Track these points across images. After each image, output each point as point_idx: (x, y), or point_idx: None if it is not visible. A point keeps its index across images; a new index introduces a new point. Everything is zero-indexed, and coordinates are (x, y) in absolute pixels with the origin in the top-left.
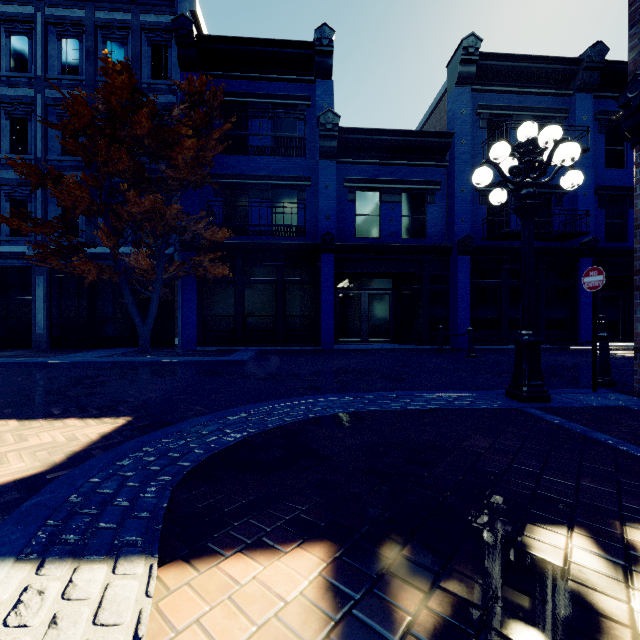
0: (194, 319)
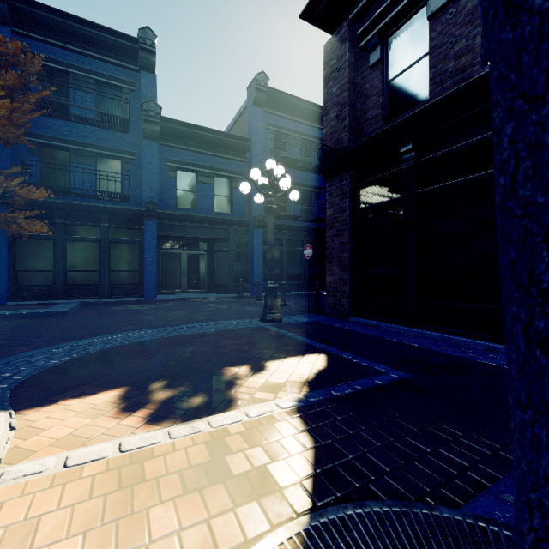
0: (4, 274)
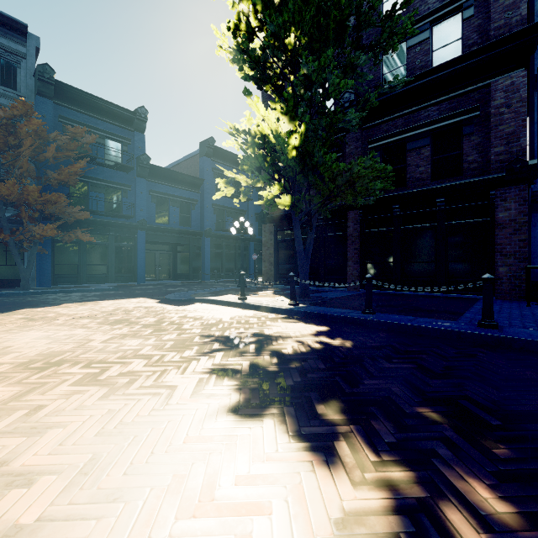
0: (50, 266)
